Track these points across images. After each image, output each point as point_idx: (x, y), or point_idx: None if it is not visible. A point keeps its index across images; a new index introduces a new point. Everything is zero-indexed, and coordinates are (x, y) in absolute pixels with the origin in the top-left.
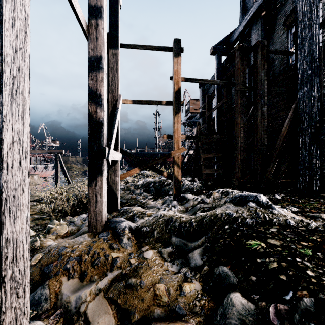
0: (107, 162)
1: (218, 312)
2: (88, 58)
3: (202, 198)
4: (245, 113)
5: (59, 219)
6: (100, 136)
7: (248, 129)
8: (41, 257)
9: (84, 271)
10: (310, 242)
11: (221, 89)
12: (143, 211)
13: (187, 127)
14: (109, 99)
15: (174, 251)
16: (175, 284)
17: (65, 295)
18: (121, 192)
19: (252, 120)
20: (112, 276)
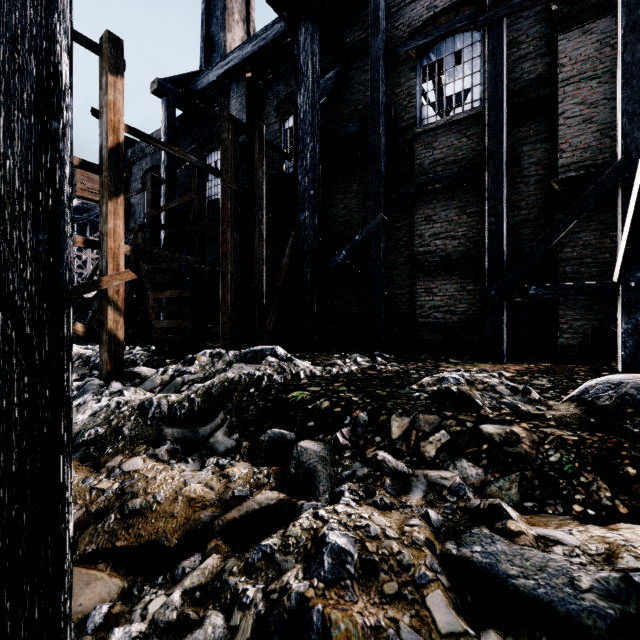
0: None
1: (291, 467)
2: None
3: (177, 369)
4: (237, 227)
5: None
6: None
7: None
8: None
9: None
10: (340, 383)
11: (175, 170)
12: None
13: None
14: None
15: (178, 448)
16: (213, 476)
17: None
18: None
19: None
20: None
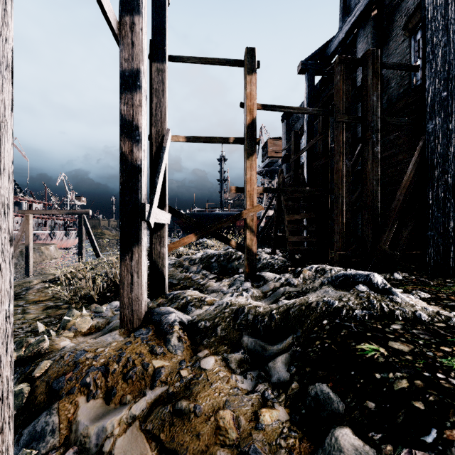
0: (148, 225)
1: None
2: (120, 72)
3: (287, 278)
4: (349, 155)
5: (81, 307)
6: (138, 187)
7: (352, 179)
8: (49, 366)
9: (112, 388)
10: (454, 347)
11: (313, 122)
12: (202, 297)
13: (265, 178)
14: (152, 135)
15: (247, 358)
16: (249, 410)
17: (81, 425)
18: (171, 269)
19: (358, 166)
20: (154, 396)
